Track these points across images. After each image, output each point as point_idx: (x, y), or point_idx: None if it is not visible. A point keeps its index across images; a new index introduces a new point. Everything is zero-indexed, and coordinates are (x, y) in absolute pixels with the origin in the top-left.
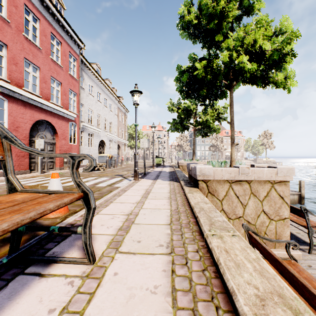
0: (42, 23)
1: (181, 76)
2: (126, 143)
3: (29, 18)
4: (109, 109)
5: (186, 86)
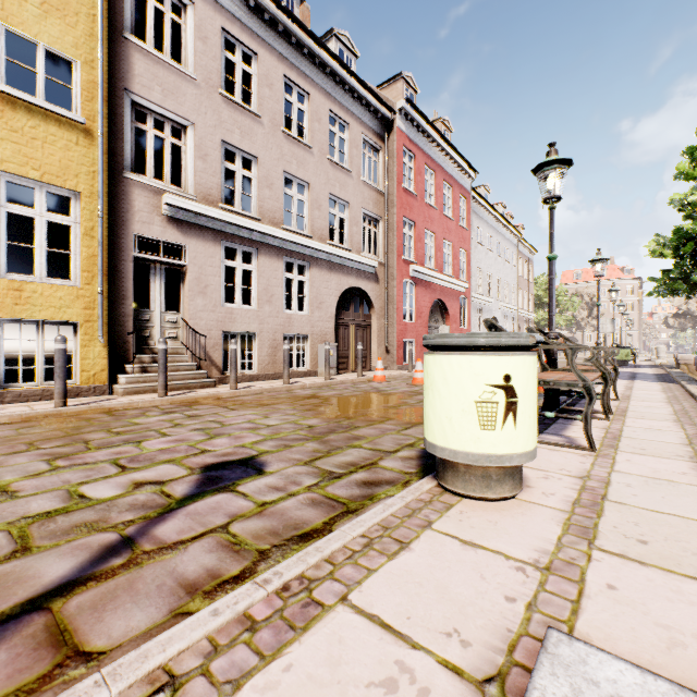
0: (437, 174)
1: (681, 241)
2: (531, 318)
3: (427, 177)
4: (503, 260)
5: (689, 258)
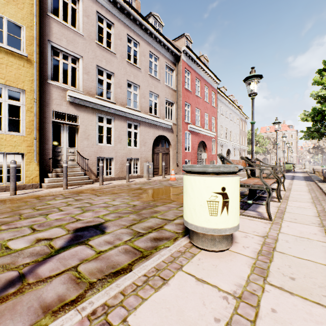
0: (201, 82)
1: (315, 114)
2: (246, 149)
3: (196, 83)
4: (233, 122)
5: (319, 122)
